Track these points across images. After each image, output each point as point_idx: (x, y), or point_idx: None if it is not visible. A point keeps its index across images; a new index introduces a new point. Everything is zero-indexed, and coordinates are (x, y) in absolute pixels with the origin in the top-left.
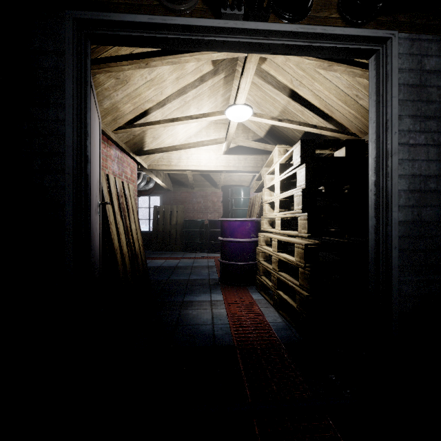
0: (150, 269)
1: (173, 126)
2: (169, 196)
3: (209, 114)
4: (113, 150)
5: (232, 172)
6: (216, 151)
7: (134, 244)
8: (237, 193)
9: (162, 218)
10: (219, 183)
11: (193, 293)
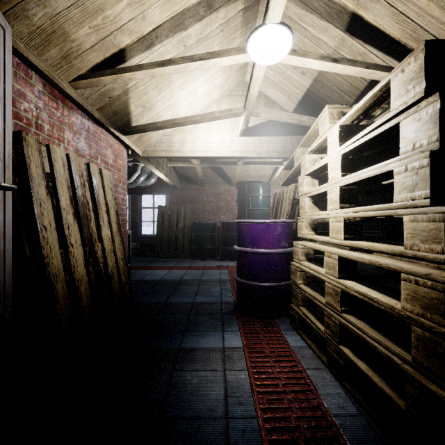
0: (147, 283)
1: (171, 91)
2: (175, 195)
3: (220, 52)
4: (77, 117)
5: (250, 164)
6: (231, 131)
7: (105, 259)
8: (255, 190)
9: (167, 219)
10: (233, 179)
11: (197, 331)
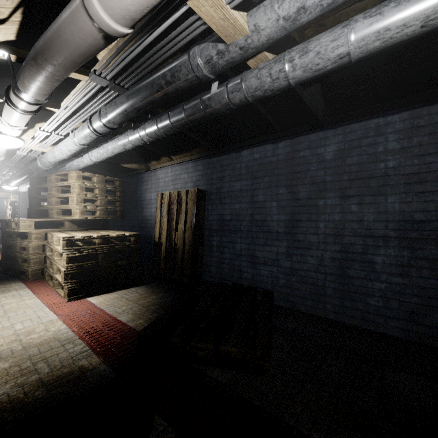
0: None
1: None
2: None
3: None
4: None
5: None
6: None
7: None
8: (1, 202)
9: None
10: None
11: None
